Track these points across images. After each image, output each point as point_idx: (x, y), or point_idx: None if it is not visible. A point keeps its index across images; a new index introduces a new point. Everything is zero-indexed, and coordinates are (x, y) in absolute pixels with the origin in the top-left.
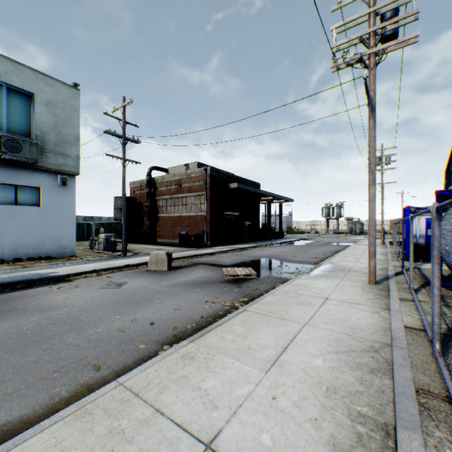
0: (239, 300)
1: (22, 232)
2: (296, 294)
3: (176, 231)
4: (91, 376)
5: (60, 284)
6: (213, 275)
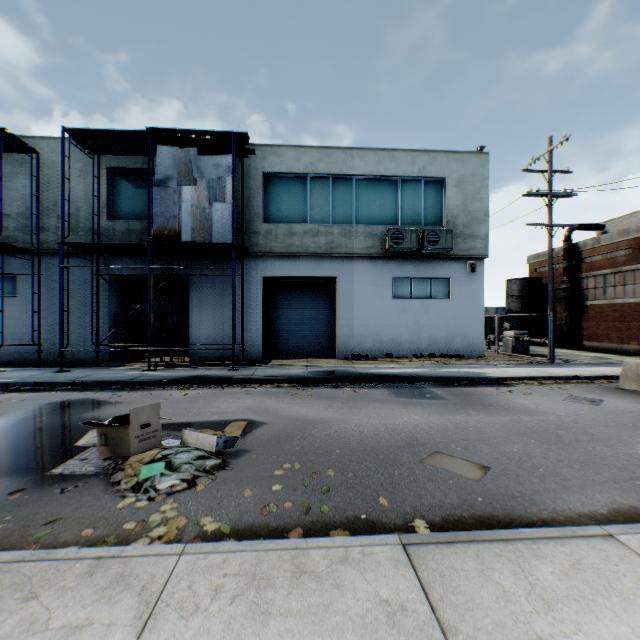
0: None
1: (435, 327)
2: None
3: (628, 329)
4: None
5: (503, 388)
6: None
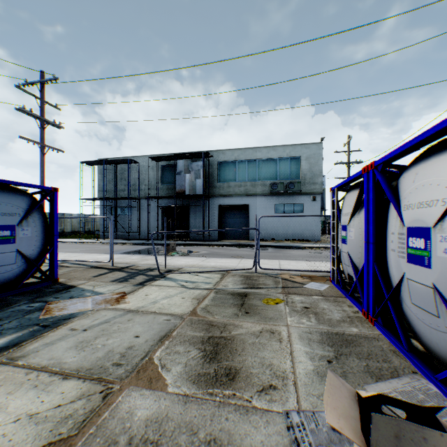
0: None
1: (295, 226)
2: None
3: None
4: None
5: (299, 249)
6: None
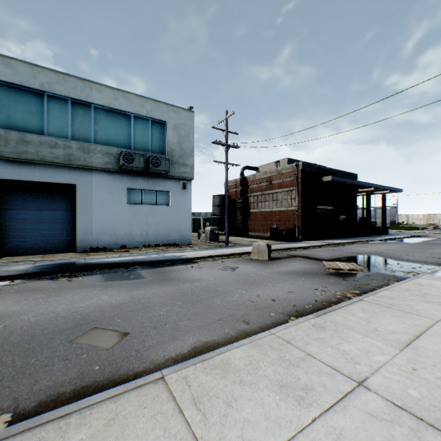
0: (349, 292)
1: (159, 225)
2: (418, 292)
3: (267, 225)
4: (244, 327)
5: (190, 265)
6: (314, 267)
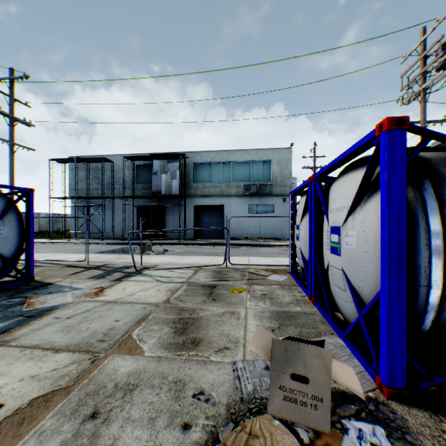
0: None
1: (267, 226)
2: None
3: None
4: None
5: (269, 247)
6: None
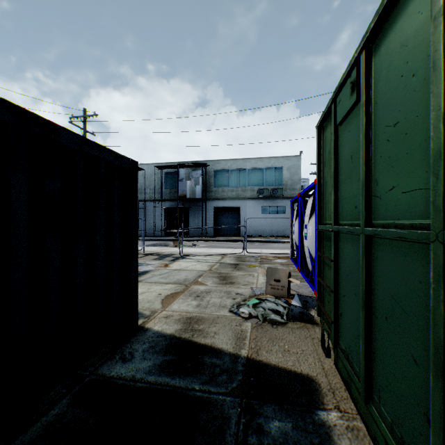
0: None
1: (279, 225)
2: None
3: None
4: None
5: (279, 243)
6: None
